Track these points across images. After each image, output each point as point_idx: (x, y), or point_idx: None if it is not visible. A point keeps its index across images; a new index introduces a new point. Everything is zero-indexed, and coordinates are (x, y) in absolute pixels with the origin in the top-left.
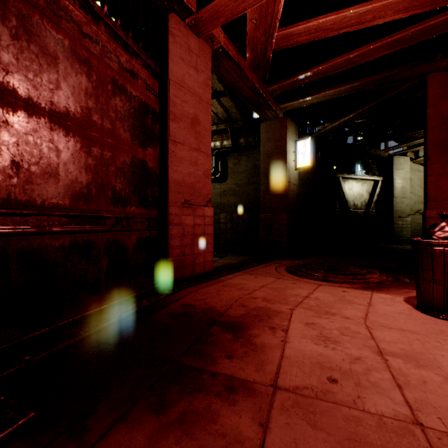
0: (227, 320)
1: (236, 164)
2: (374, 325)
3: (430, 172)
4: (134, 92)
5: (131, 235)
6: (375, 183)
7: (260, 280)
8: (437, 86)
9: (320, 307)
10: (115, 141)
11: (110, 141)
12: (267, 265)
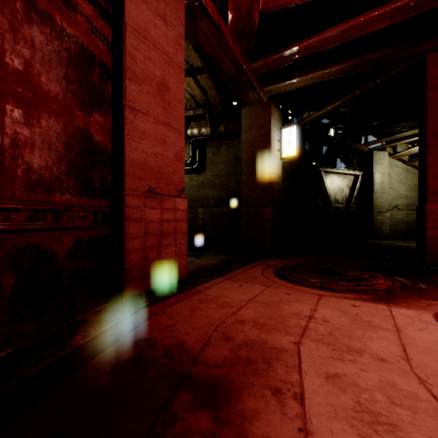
0: (203, 374)
1: (216, 153)
2: (428, 374)
3: (430, 162)
4: (68, 27)
5: (64, 236)
6: (355, 177)
7: (245, 289)
8: (437, 66)
9: (336, 337)
10: (32, 93)
11: (21, 90)
12: (251, 267)
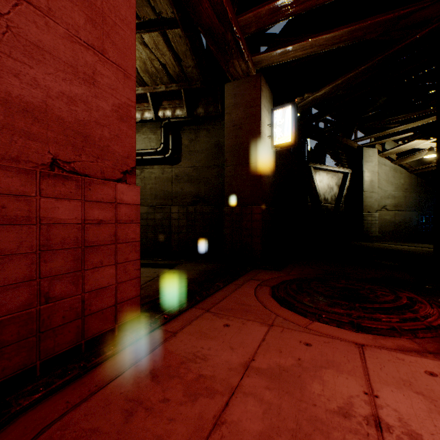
0: None
1: (193, 140)
2: None
3: None
4: None
5: None
6: (344, 175)
7: (235, 336)
8: None
9: None
10: None
11: None
12: (239, 285)
